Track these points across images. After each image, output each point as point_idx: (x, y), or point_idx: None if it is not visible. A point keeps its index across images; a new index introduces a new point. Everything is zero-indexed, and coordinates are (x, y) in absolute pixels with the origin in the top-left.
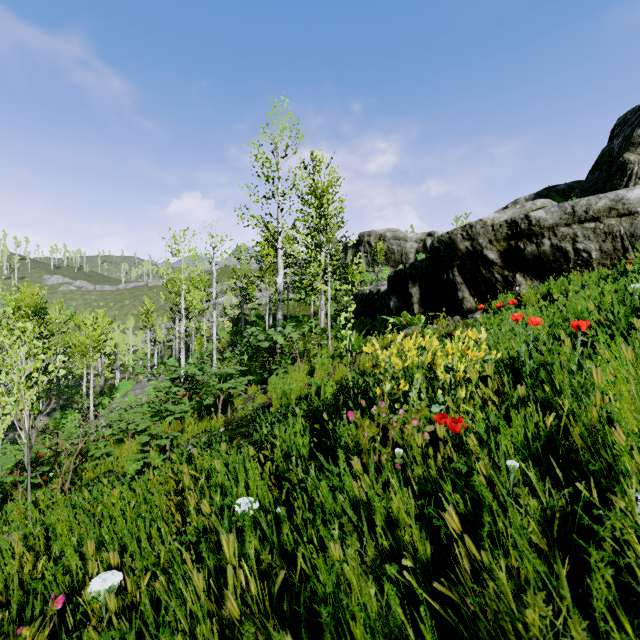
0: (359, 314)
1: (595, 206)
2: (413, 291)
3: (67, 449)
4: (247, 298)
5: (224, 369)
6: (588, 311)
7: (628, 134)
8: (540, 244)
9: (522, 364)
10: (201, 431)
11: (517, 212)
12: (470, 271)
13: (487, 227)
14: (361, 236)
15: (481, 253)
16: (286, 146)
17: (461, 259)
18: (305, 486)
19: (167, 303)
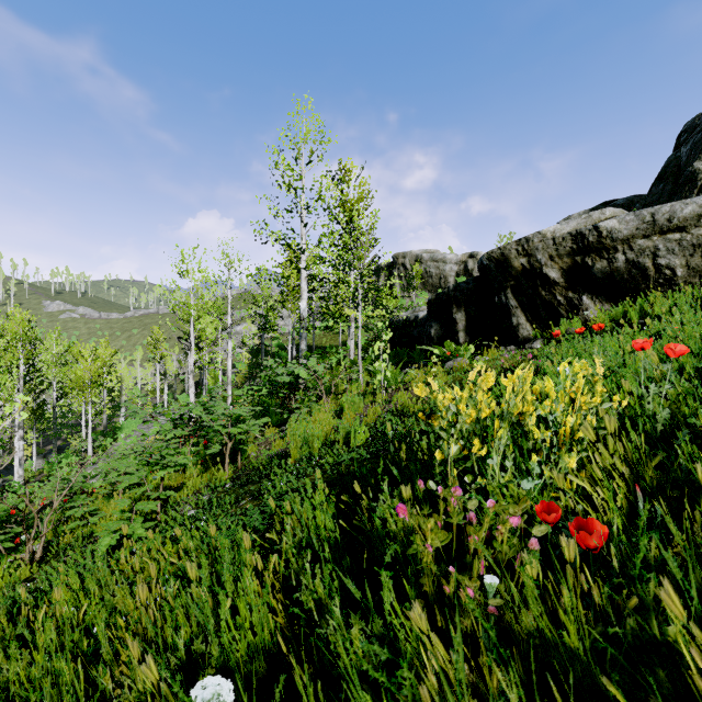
0: (394, 344)
1: (680, 213)
2: (458, 317)
3: (37, 510)
4: (268, 326)
5: (232, 410)
6: (701, 338)
7: (698, 140)
8: (612, 260)
9: (649, 414)
10: (205, 485)
11: (582, 223)
12: (527, 293)
13: (547, 240)
14: (395, 258)
15: (540, 271)
16: (310, 152)
17: (516, 279)
18: (326, 609)
19: (174, 331)
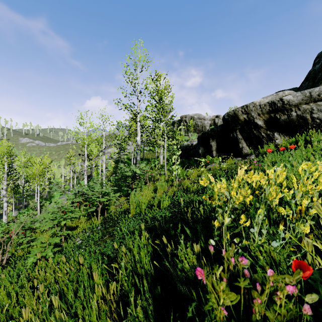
0: (181, 157)
1: None
2: (212, 144)
3: (2, 240)
4: (122, 149)
5: (101, 189)
6: None
7: None
8: (290, 115)
9: None
10: (88, 226)
11: (274, 97)
12: (246, 132)
13: (256, 106)
14: (181, 117)
15: (253, 121)
16: (142, 66)
17: (241, 125)
18: None
19: (77, 151)
